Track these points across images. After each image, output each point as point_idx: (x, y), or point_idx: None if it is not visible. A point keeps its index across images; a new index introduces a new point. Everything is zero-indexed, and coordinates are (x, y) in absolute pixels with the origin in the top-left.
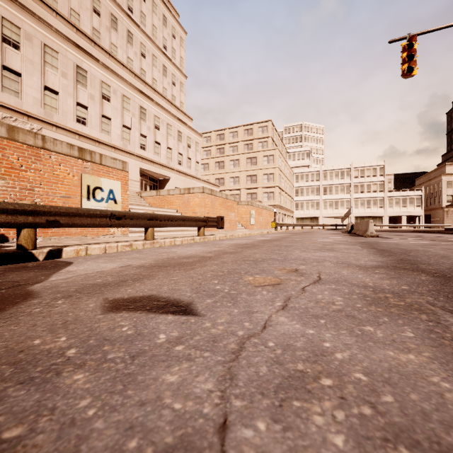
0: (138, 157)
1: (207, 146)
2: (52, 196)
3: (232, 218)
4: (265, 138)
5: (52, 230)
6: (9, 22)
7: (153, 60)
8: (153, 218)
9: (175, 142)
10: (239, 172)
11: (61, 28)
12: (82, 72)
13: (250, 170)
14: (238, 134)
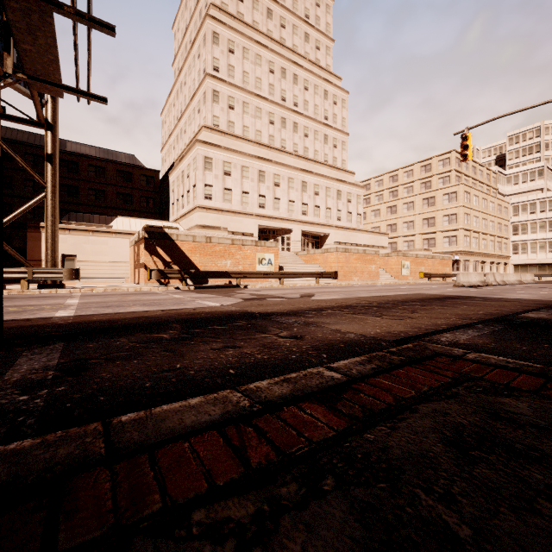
0: (300, 222)
1: (378, 190)
2: (245, 264)
3: (372, 270)
4: (447, 172)
5: (245, 279)
6: (227, 162)
7: (315, 135)
8: (283, 274)
9: (334, 201)
10: (413, 216)
11: (251, 149)
12: (262, 173)
13: (426, 212)
14: (414, 172)
